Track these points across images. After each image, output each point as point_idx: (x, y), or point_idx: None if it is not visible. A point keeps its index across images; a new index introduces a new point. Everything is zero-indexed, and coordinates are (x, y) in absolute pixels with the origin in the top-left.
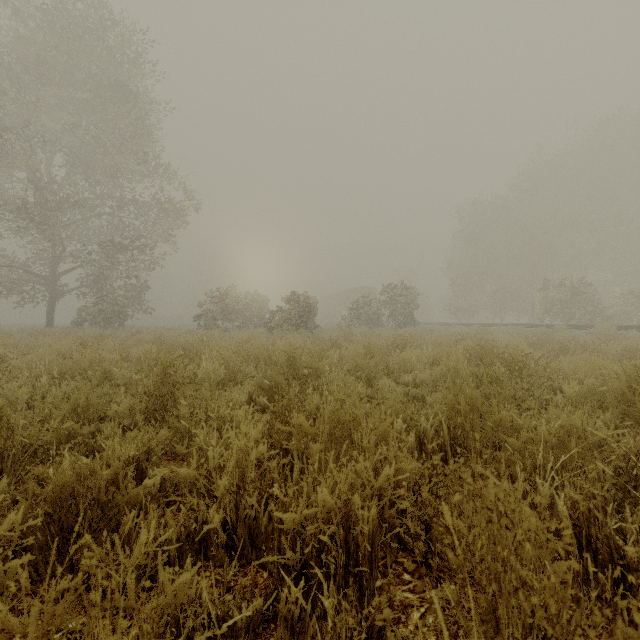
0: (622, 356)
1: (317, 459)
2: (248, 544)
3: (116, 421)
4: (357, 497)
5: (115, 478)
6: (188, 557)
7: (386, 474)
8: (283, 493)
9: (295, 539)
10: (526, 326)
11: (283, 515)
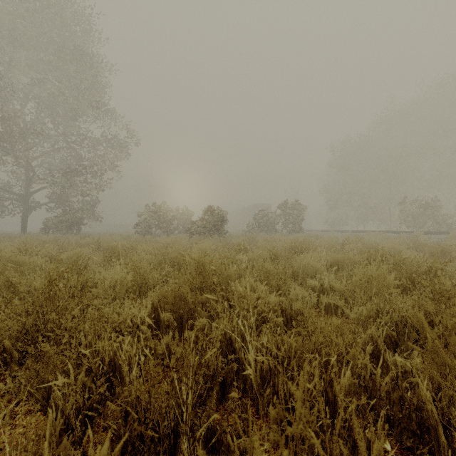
0: None
1: None
2: None
3: None
4: None
5: None
6: None
7: None
8: None
9: None
10: (388, 232)
11: None
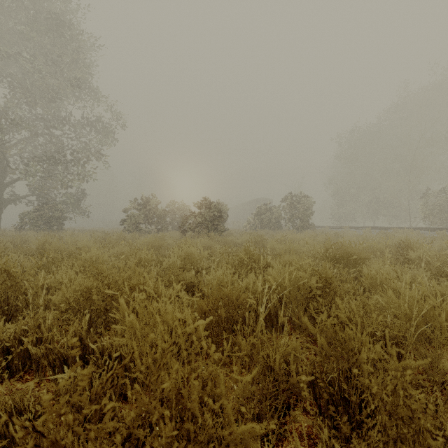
0: None
1: None
2: None
3: None
4: None
5: None
6: None
7: None
8: None
9: None
10: (416, 229)
11: None
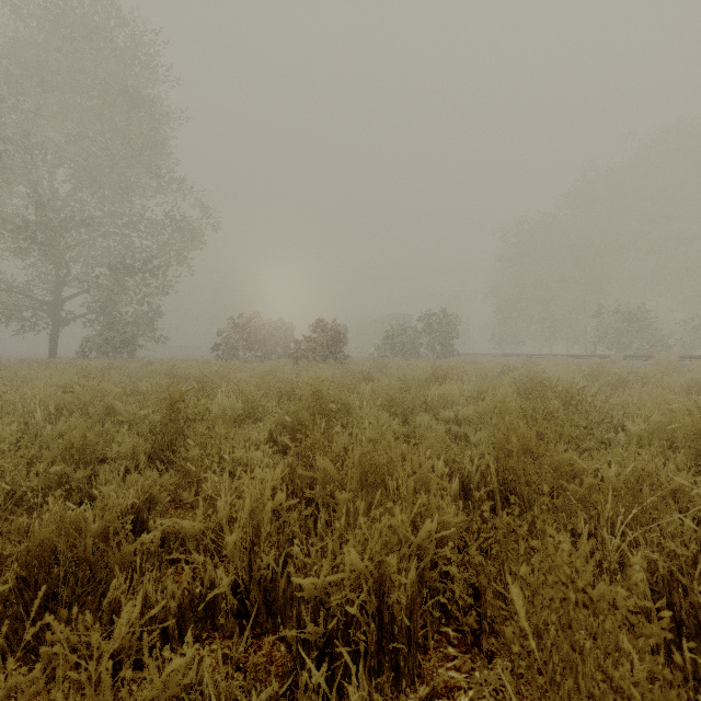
0: (687, 390)
1: (344, 512)
2: (263, 611)
3: (115, 463)
4: (392, 559)
5: (105, 533)
6: (189, 629)
7: (427, 529)
8: (304, 551)
9: (318, 608)
10: (578, 357)
11: (303, 581)
